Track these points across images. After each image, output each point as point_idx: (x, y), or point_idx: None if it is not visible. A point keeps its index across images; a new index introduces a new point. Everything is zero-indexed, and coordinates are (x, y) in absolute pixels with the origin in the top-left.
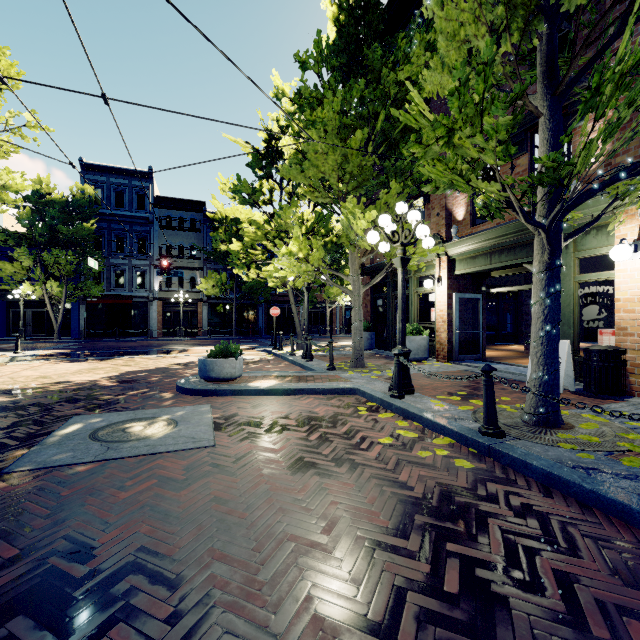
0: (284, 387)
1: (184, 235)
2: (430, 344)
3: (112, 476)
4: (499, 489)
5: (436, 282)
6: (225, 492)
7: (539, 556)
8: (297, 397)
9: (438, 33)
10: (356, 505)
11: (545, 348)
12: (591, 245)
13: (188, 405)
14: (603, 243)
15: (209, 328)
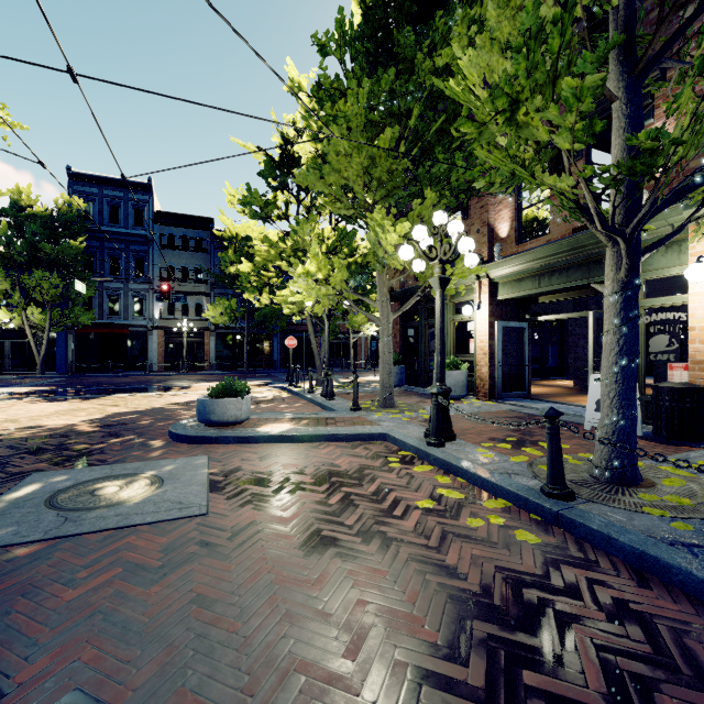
0: (299, 433)
1: (189, 256)
2: (469, 380)
3: (61, 563)
4: (579, 576)
5: (476, 309)
6: (212, 587)
7: (657, 692)
8: (315, 445)
9: (485, 6)
10: (391, 606)
11: (620, 387)
12: (659, 265)
13: (181, 456)
14: (674, 262)
15: (217, 361)
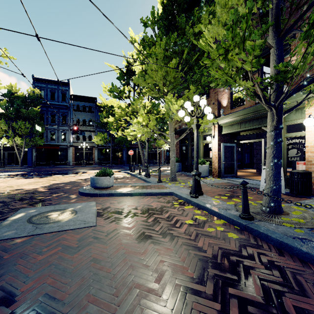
0: (135, 192)
1: (85, 114)
2: (209, 169)
3: (36, 245)
4: (254, 251)
5: (212, 137)
6: (99, 255)
7: (284, 296)
8: (142, 197)
9: (216, 6)
10: (174, 262)
11: (274, 171)
12: (292, 118)
13: (84, 202)
14: (299, 117)
15: (98, 161)
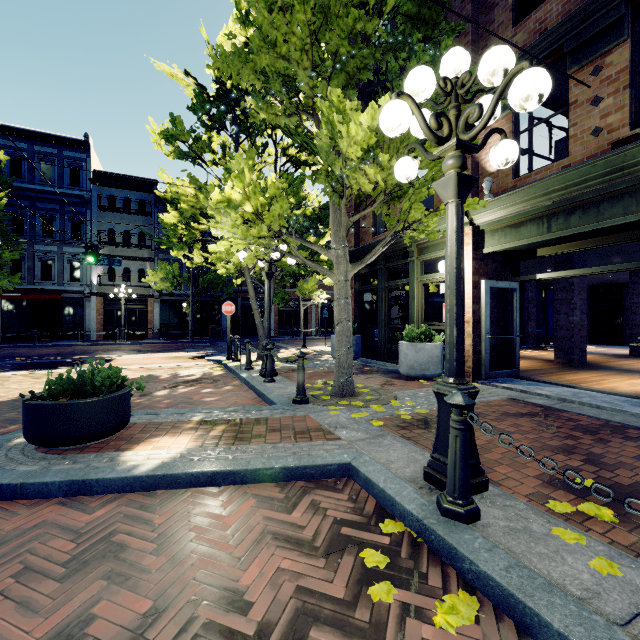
0: (192, 468)
1: (131, 219)
2: (443, 354)
3: None
4: None
5: None
6: None
7: None
8: (217, 496)
9: None
10: None
11: None
12: None
13: None
14: None
15: (158, 330)
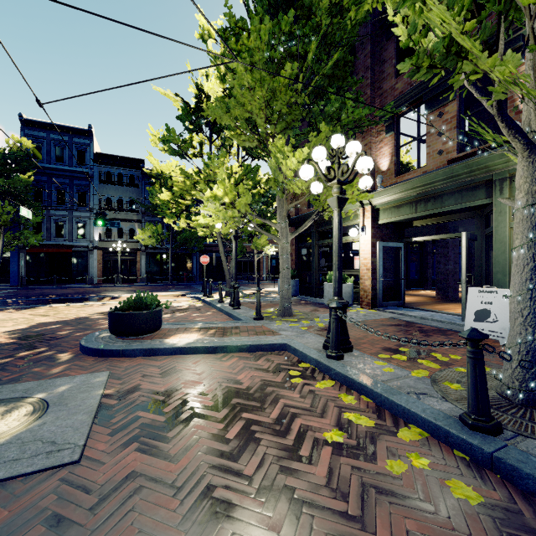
0: (205, 344)
1: (123, 190)
2: (354, 291)
3: None
4: None
5: (360, 231)
6: None
7: None
8: (219, 356)
9: None
10: None
11: (535, 304)
12: None
13: (81, 373)
14: None
15: (146, 275)
